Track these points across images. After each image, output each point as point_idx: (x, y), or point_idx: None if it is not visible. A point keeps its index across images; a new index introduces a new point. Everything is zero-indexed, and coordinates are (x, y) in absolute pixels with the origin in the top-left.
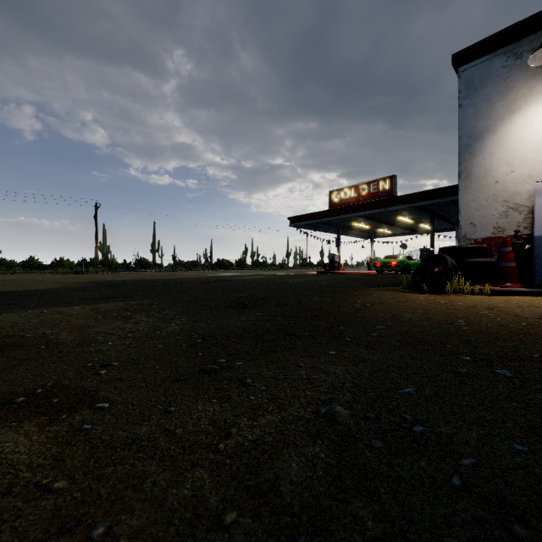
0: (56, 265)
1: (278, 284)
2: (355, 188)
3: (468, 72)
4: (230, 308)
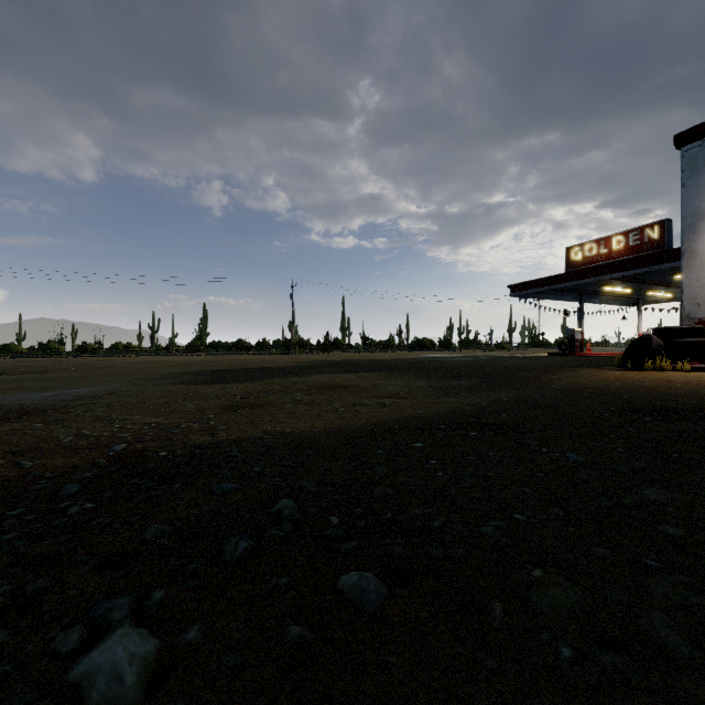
0: (259, 346)
1: (491, 365)
2: (605, 241)
3: (692, 152)
4: (450, 378)
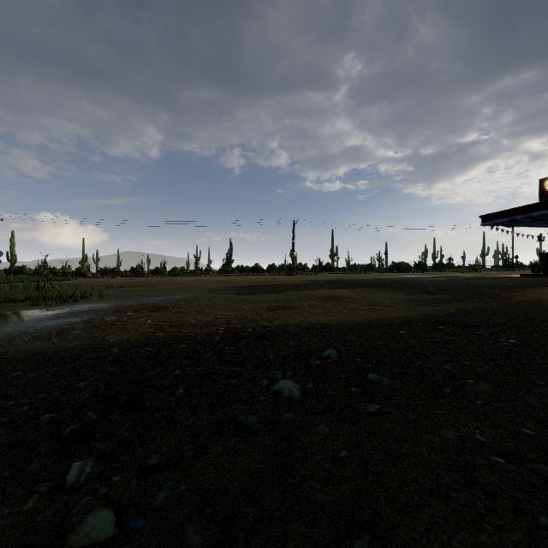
0: (270, 269)
1: (461, 284)
2: None
3: None
4: (424, 293)
